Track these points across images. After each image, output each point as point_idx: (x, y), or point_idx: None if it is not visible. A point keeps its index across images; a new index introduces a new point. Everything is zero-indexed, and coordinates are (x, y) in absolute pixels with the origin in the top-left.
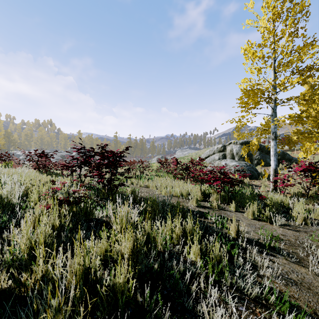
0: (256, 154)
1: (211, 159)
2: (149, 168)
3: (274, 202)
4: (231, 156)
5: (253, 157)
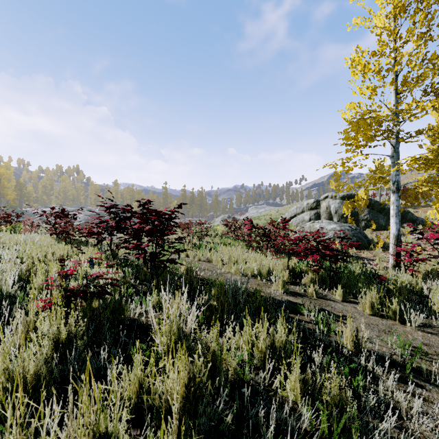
0: (364, 212)
1: (298, 219)
2: (212, 233)
3: (400, 287)
4: (328, 216)
5: (359, 217)
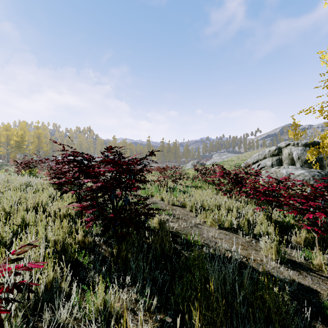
0: None
1: (260, 165)
2: (184, 176)
3: None
4: (290, 162)
5: (324, 163)
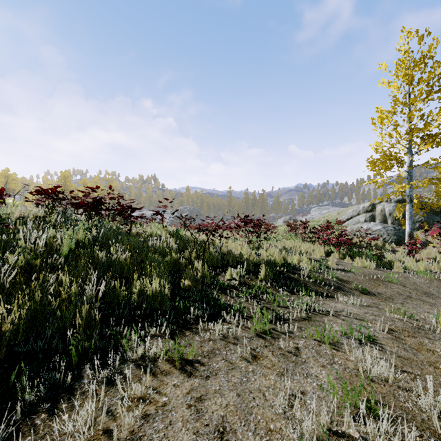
0: (418, 215)
1: (354, 221)
2: (275, 232)
3: (390, 260)
4: (382, 218)
5: (414, 219)
